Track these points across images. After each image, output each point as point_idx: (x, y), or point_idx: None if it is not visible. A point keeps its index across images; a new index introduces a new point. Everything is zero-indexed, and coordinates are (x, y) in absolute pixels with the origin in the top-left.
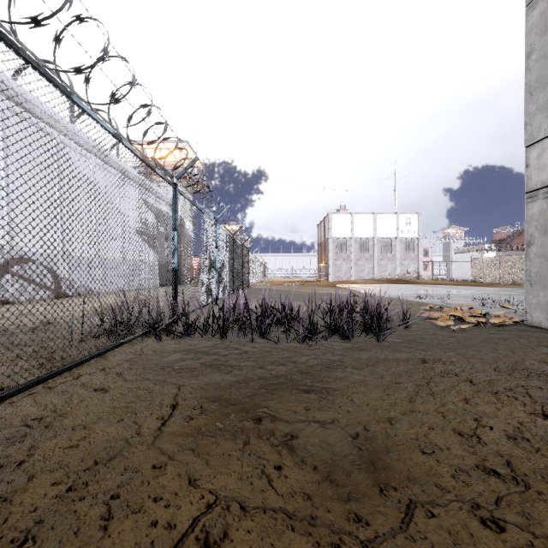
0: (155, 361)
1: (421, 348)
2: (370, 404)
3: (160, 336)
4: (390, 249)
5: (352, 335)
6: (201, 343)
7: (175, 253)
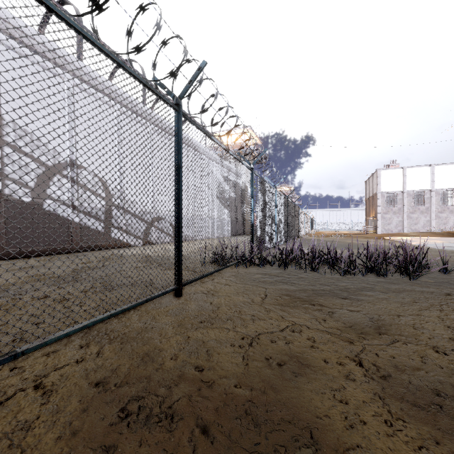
0: (248, 277)
1: (452, 286)
2: (387, 308)
3: (246, 265)
4: (453, 201)
5: (386, 273)
6: (272, 270)
7: (252, 213)
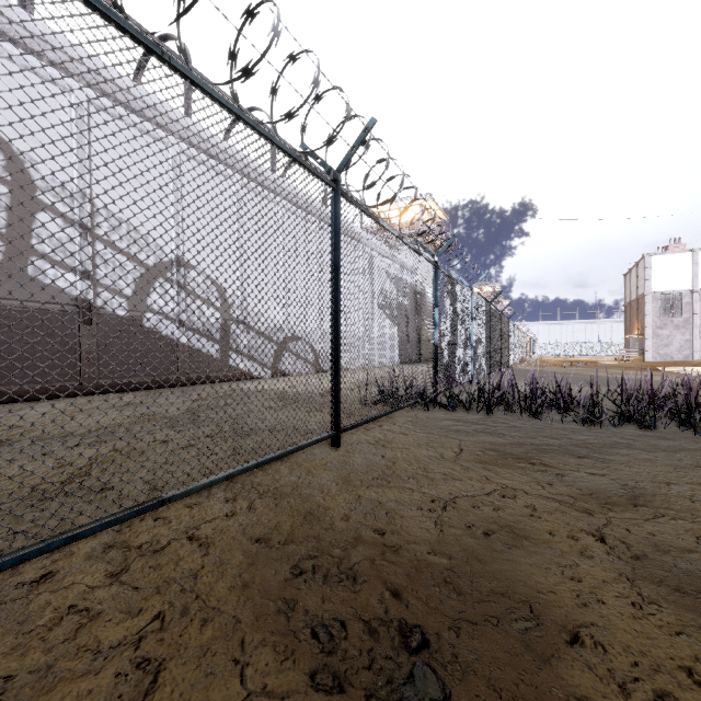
0: (432, 423)
1: None
2: (651, 473)
3: (428, 407)
4: None
5: (654, 423)
6: (467, 416)
7: (435, 329)
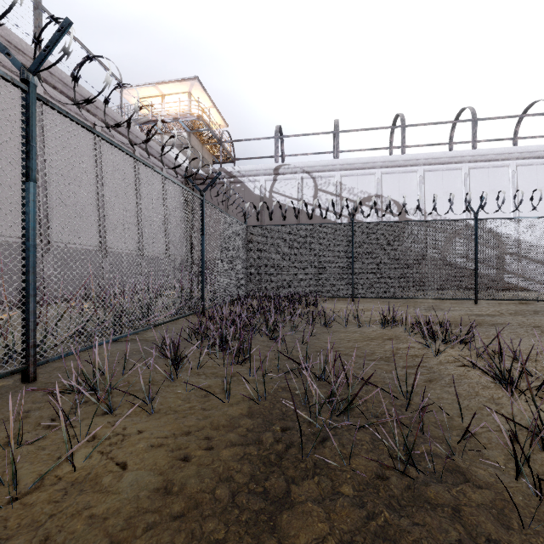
0: None
1: None
2: None
3: None
4: None
5: None
6: None
7: None
